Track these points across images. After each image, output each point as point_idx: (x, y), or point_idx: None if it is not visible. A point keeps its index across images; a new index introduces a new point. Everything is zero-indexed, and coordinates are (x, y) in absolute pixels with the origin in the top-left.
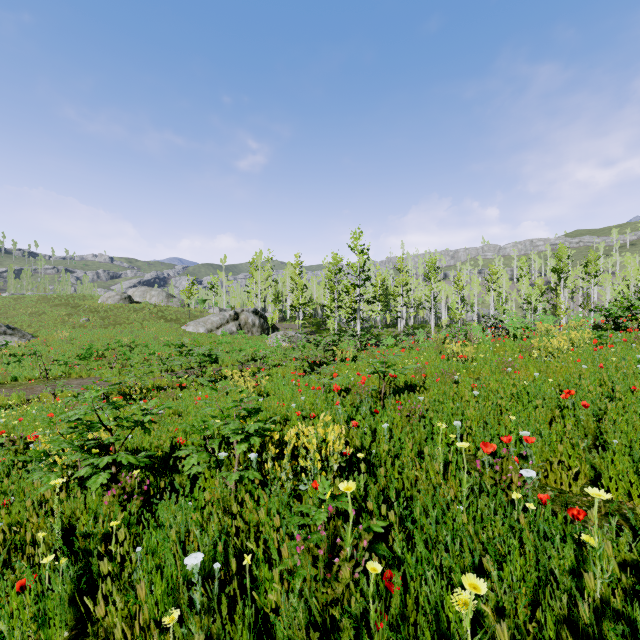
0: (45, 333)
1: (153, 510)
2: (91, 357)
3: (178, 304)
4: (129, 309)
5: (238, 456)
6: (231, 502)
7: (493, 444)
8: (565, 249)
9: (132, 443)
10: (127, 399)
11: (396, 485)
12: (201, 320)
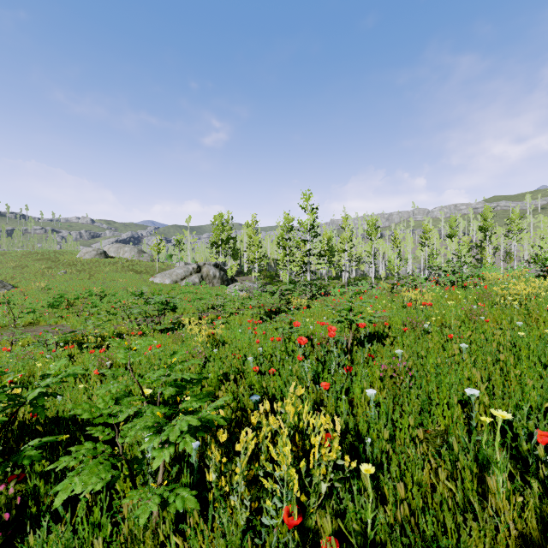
0: (25, 284)
1: (26, 546)
2: (60, 305)
3: (148, 259)
4: (104, 263)
5: (163, 458)
6: (147, 542)
7: (546, 431)
8: (490, 210)
9: (62, 404)
10: (82, 347)
11: (432, 527)
12: (167, 272)
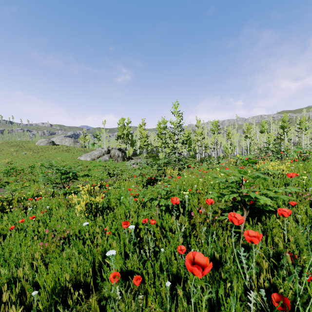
0: None
1: None
2: (8, 174)
3: (80, 146)
4: (51, 148)
5: None
6: None
7: None
8: (287, 116)
9: None
10: None
11: None
12: (88, 153)
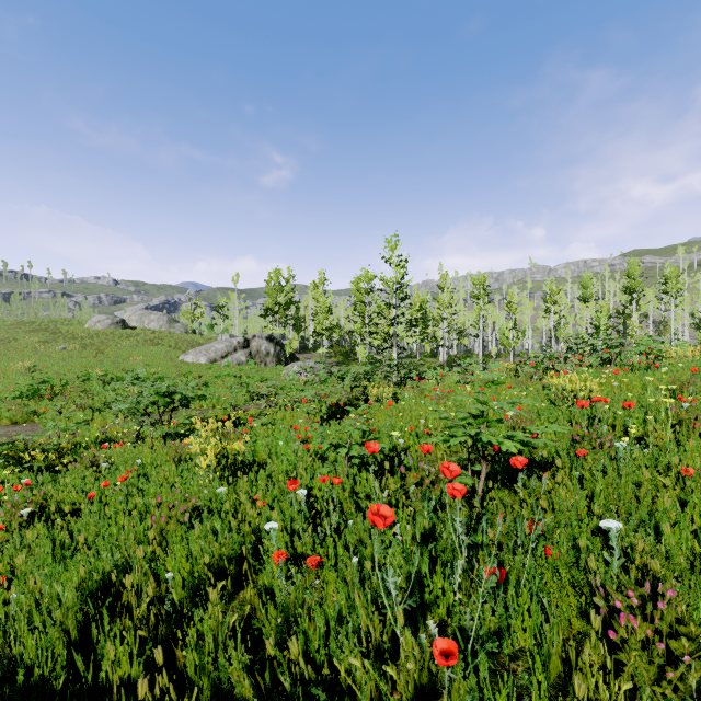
0: (5, 363)
1: None
2: (36, 395)
3: (182, 330)
4: (120, 335)
5: None
6: None
7: None
8: (637, 265)
9: None
10: (21, 469)
11: None
12: (203, 348)
